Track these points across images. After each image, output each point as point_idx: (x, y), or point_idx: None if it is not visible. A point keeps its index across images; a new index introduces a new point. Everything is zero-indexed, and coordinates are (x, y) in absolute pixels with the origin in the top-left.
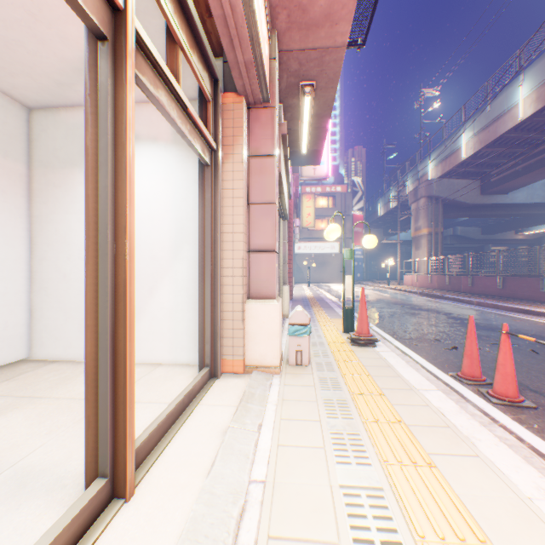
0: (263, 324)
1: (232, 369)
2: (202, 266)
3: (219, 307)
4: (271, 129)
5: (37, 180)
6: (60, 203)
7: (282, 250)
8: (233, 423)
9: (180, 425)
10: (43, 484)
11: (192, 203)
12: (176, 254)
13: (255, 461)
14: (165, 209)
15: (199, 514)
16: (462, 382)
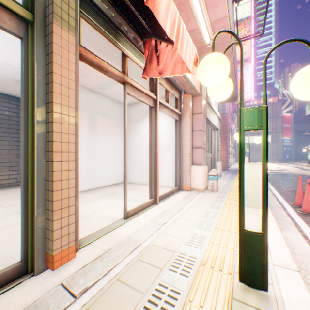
0: (197, 174)
1: (186, 188)
2: (176, 153)
3: (181, 167)
4: (200, 103)
5: (128, 127)
6: (134, 133)
7: (216, 145)
8: (182, 198)
9: (168, 197)
10: (140, 201)
11: (173, 131)
12: (168, 149)
13: (186, 205)
14: (164, 134)
15: (171, 207)
16: (292, 206)
